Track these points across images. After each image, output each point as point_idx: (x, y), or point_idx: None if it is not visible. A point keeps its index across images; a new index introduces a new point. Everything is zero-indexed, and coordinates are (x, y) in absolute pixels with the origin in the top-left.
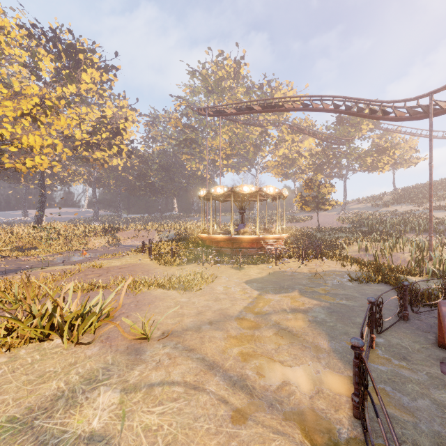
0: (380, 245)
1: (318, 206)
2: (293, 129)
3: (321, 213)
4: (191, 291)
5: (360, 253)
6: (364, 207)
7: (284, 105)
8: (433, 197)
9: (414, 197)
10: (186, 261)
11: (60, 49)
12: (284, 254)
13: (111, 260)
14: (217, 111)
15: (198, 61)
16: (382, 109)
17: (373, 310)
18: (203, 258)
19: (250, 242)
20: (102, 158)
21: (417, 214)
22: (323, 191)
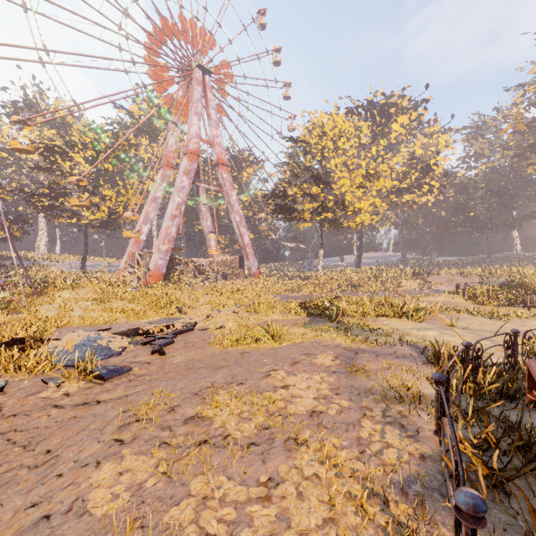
0: None
1: None
2: None
3: None
4: (498, 320)
5: None
6: None
7: None
8: None
9: None
10: (506, 304)
11: (375, 113)
12: None
13: (425, 297)
14: None
15: None
16: None
17: None
18: (527, 302)
19: None
20: (410, 200)
21: None
22: None
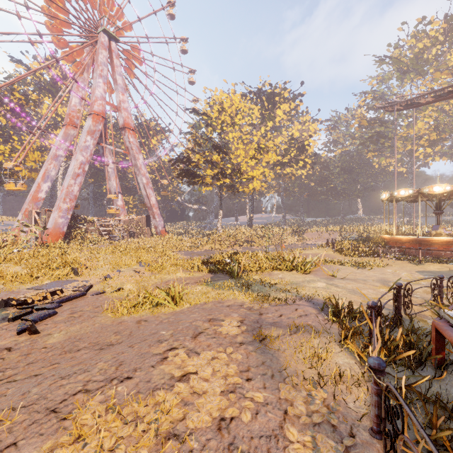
0: None
1: None
2: None
3: None
4: (364, 269)
5: None
6: None
7: None
8: None
9: None
10: (364, 255)
11: (264, 99)
12: None
13: (305, 251)
14: (407, 104)
15: (388, 46)
16: None
17: None
18: (379, 253)
19: (444, 245)
20: (290, 172)
21: None
22: None
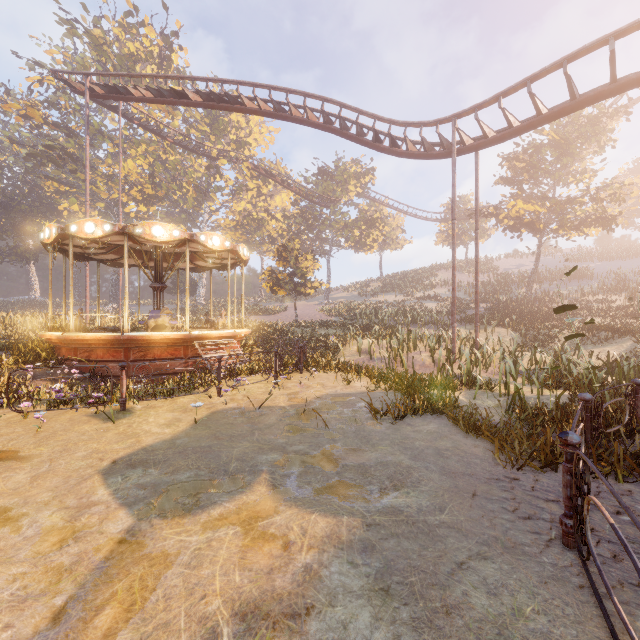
0: (386, 343)
1: (297, 288)
2: (260, 171)
3: (299, 303)
4: None
5: (362, 356)
6: (350, 296)
7: (243, 99)
8: (420, 286)
9: (403, 285)
10: None
11: None
12: (241, 366)
13: None
14: (109, 86)
15: (83, 4)
16: (390, 135)
17: (473, 515)
18: None
19: (170, 347)
20: None
21: (409, 304)
22: (304, 267)
